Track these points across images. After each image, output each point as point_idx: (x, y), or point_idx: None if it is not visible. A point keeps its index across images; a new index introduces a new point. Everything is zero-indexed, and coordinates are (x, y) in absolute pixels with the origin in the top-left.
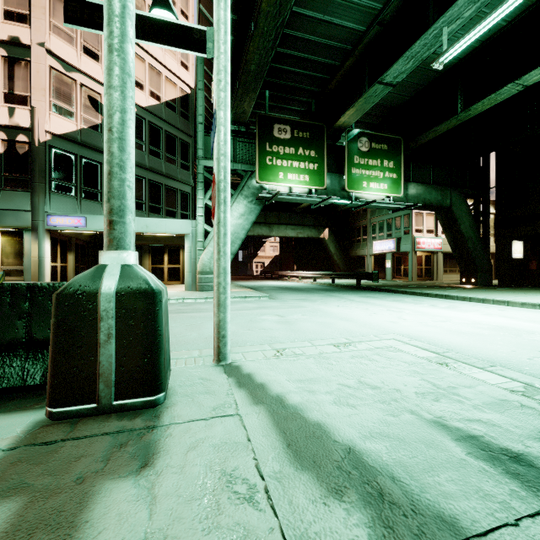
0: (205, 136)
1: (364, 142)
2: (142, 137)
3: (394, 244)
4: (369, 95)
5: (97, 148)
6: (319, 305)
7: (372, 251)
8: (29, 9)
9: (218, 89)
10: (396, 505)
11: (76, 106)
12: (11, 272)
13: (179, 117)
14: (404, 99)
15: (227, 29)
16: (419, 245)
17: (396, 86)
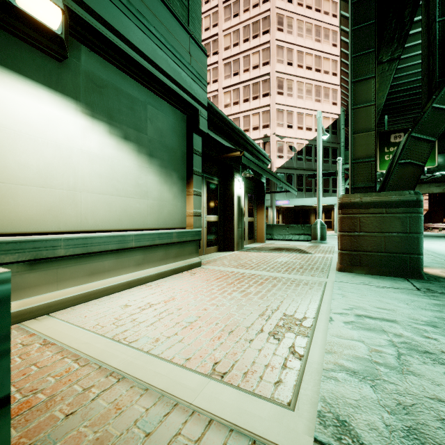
0: (345, 151)
1: None
2: (311, 154)
3: None
4: None
5: (292, 168)
6: None
7: None
8: (270, 121)
9: (338, 184)
10: None
11: (284, 152)
12: None
13: (331, 135)
14: None
15: (340, 171)
16: None
17: None
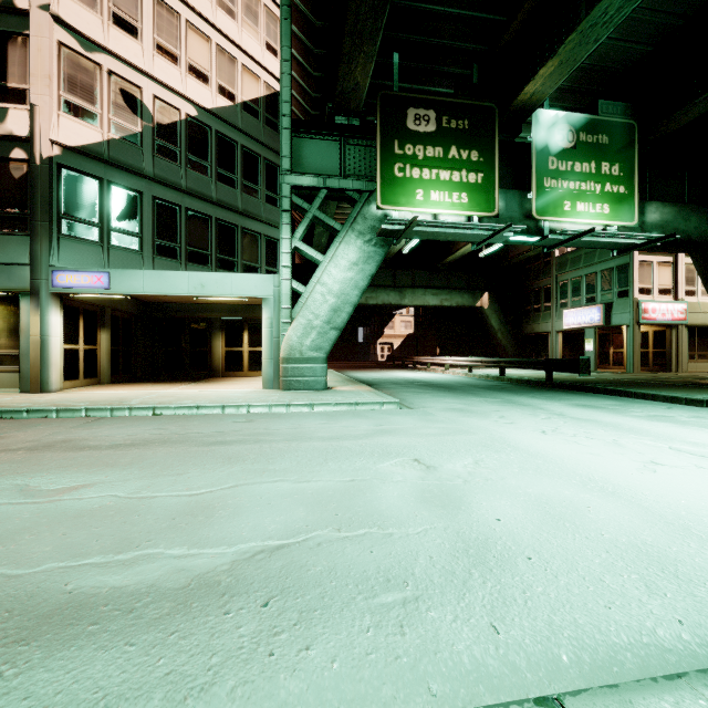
0: (294, 138)
1: (565, 132)
2: (206, 154)
3: (600, 313)
4: (589, 24)
5: (134, 170)
6: (501, 429)
7: (560, 325)
8: None
9: None
10: None
11: (101, 105)
12: (3, 359)
13: (263, 126)
14: (641, 51)
15: None
16: (646, 313)
17: (631, 24)
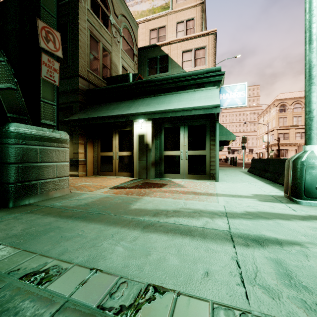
0: None
1: None
2: None
3: None
4: None
5: None
6: None
7: None
8: None
9: None
10: (240, 215)
11: None
12: None
13: None
14: None
15: None
16: None
17: None
